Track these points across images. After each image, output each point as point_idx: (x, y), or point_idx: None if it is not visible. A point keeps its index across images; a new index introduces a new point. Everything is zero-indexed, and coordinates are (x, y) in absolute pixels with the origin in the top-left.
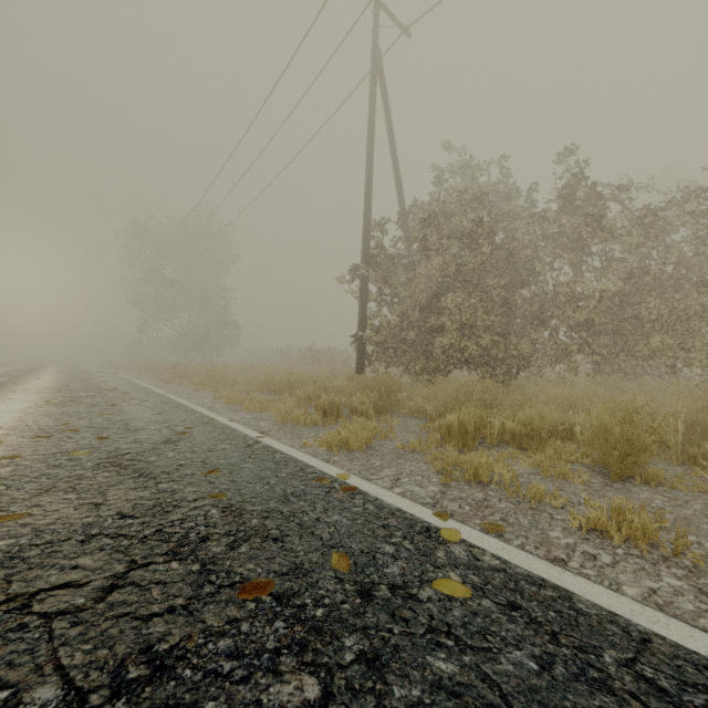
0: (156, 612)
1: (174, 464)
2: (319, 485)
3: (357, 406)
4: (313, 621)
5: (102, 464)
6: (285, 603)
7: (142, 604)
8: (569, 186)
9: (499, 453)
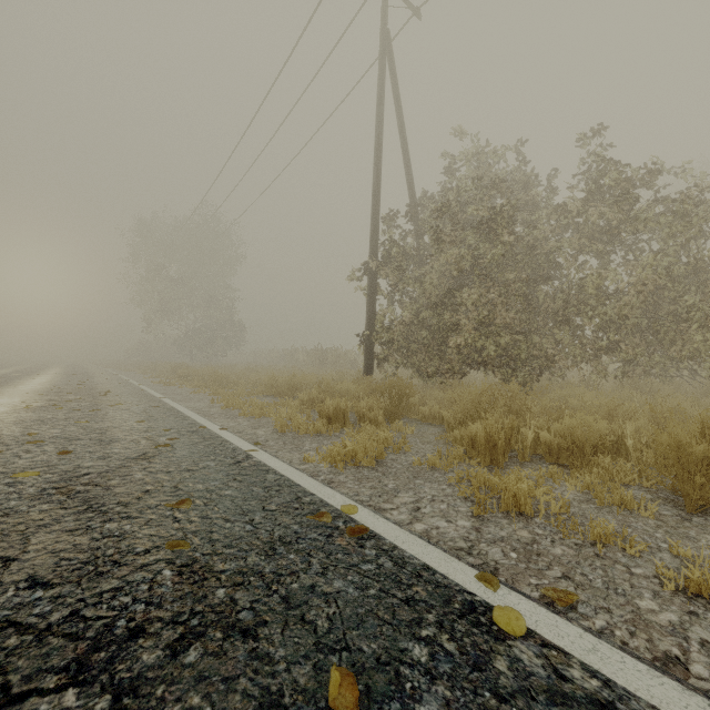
0: None
1: (138, 490)
2: (317, 523)
3: (366, 412)
4: None
5: (47, 490)
6: None
7: None
8: (596, 171)
9: (536, 471)
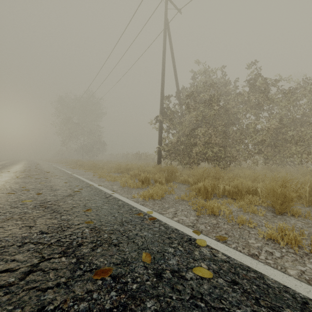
0: (50, 286)
1: (70, 206)
2: (138, 216)
3: (157, 179)
4: (131, 291)
5: (37, 206)
6: (117, 281)
7: (43, 281)
8: (253, 79)
9: (223, 201)
